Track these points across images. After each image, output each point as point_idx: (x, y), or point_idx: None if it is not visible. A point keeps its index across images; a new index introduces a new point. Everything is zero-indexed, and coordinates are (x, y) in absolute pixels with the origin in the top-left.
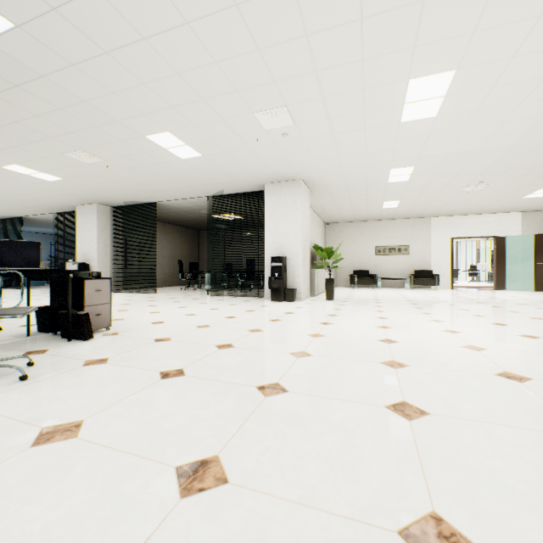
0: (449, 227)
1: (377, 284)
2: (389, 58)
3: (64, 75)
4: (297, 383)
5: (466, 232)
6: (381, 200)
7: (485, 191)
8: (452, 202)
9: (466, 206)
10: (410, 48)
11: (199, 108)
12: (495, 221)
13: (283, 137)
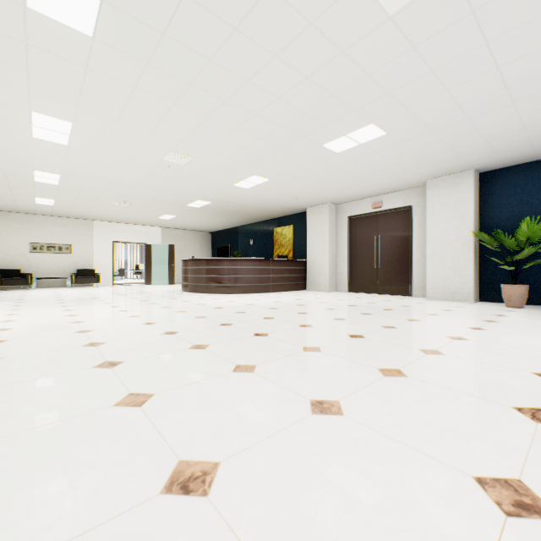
0: (111, 232)
1: (33, 284)
2: (6, 88)
3: None
4: None
5: (125, 237)
6: (32, 195)
7: (132, 208)
8: (109, 211)
9: (122, 216)
10: (26, 92)
11: None
12: (146, 232)
13: None
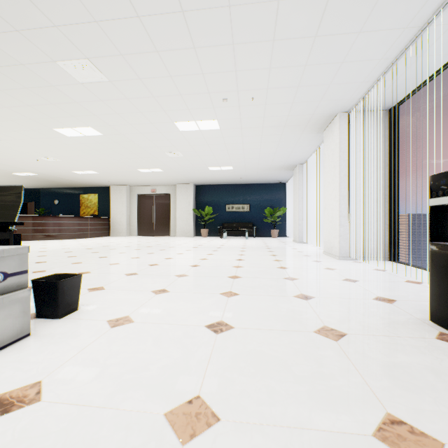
0: None
1: None
2: None
3: None
4: None
5: None
6: None
7: None
8: None
9: None
10: None
11: None
12: None
13: None
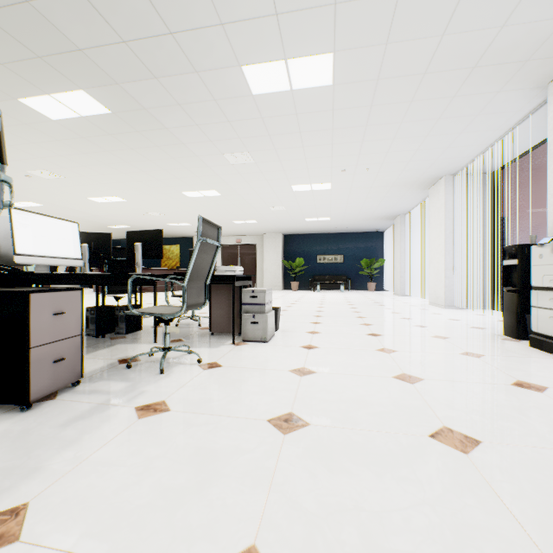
0: None
1: None
2: (123, 193)
3: (3, 115)
4: None
5: None
6: None
7: None
8: None
9: None
10: (130, 195)
11: (25, 154)
12: None
13: (26, 176)
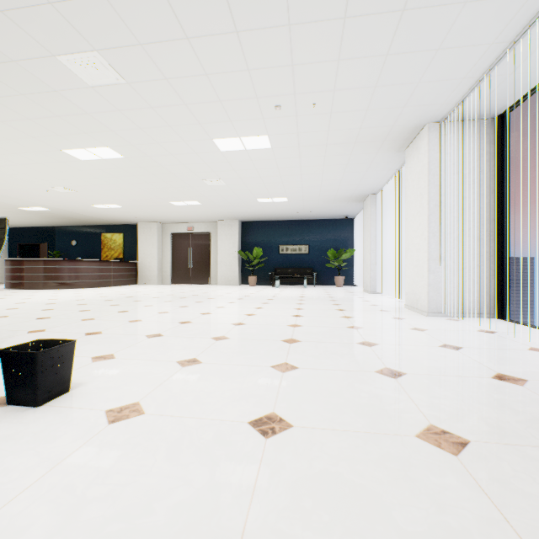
0: None
1: None
2: None
3: None
4: (3, 315)
5: None
6: None
7: None
8: None
9: None
10: None
11: None
12: None
13: None
